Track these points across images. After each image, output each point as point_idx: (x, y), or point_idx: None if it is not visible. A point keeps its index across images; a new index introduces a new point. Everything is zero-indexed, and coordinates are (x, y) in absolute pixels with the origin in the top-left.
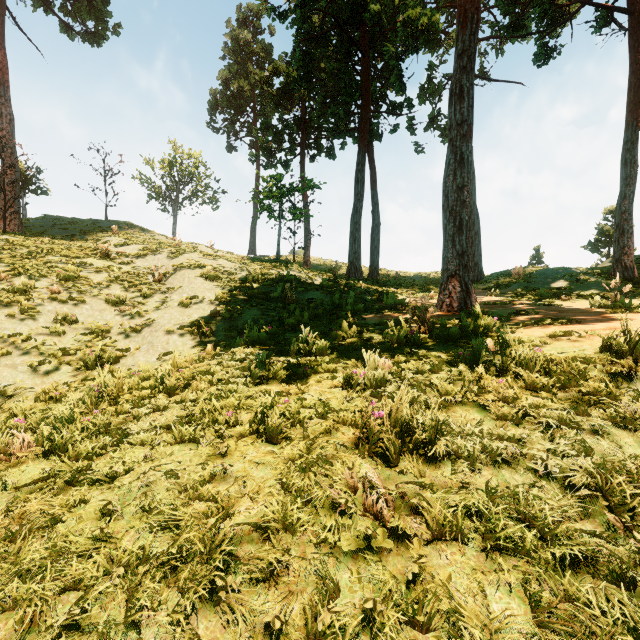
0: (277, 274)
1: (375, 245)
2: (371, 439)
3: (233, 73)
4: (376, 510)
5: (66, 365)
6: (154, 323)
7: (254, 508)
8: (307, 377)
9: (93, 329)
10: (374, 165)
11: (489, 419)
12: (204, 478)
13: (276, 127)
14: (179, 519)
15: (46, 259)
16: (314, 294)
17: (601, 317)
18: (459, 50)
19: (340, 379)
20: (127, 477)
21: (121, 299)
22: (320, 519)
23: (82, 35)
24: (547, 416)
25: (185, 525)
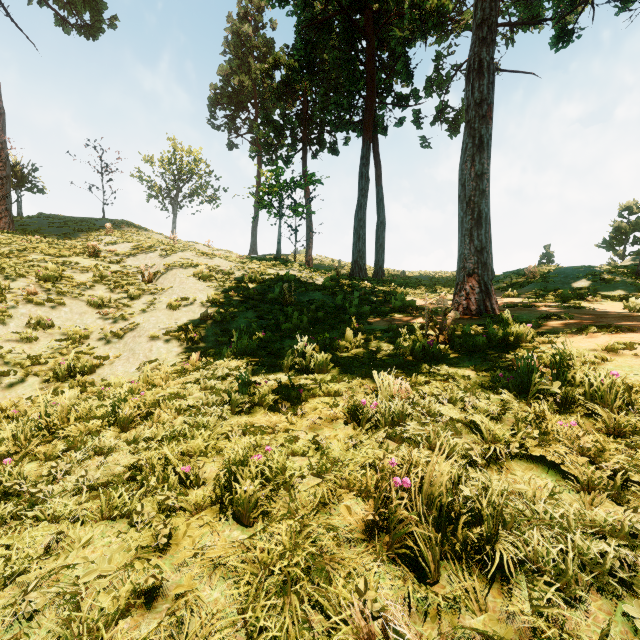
0: (276, 273)
1: (380, 243)
2: (393, 532)
3: (234, 68)
4: None
5: (33, 376)
6: (138, 327)
7: None
8: (302, 402)
9: (69, 334)
10: (379, 159)
11: (567, 487)
12: (120, 604)
13: (277, 121)
14: None
15: (28, 258)
16: (315, 295)
17: None
18: (478, 19)
19: (343, 406)
20: None
21: (105, 301)
22: None
23: (77, 28)
24: None
25: None
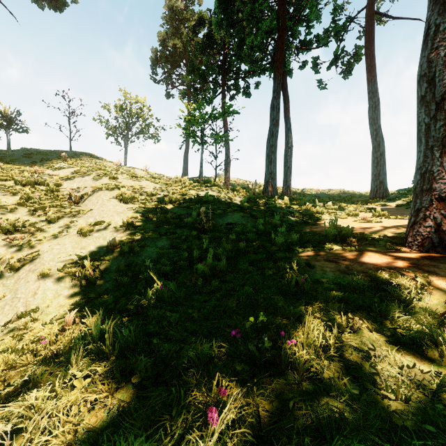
0: (196, 194)
1: (288, 166)
2: None
3: (169, 35)
4: None
5: None
6: (38, 258)
7: None
8: None
9: None
10: (287, 94)
11: None
12: None
13: (201, 69)
14: None
15: None
16: (234, 217)
17: None
18: None
19: None
20: None
21: (17, 225)
22: None
23: (48, 3)
24: None
25: None
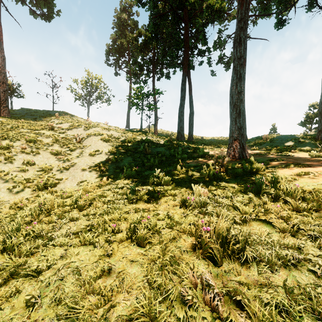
0: (141, 138)
1: (191, 123)
2: (203, 247)
3: (118, 35)
4: (213, 305)
5: (28, 188)
6: (76, 165)
7: (129, 300)
8: (159, 199)
9: (43, 168)
10: (190, 82)
11: (274, 231)
12: (97, 274)
13: (140, 62)
14: (79, 309)
15: (20, 131)
16: (160, 149)
17: (321, 163)
18: (239, 18)
19: (178, 200)
20: (48, 272)
21: (58, 152)
22: (174, 310)
23: (41, 16)
24: (312, 230)
25: (81, 319)
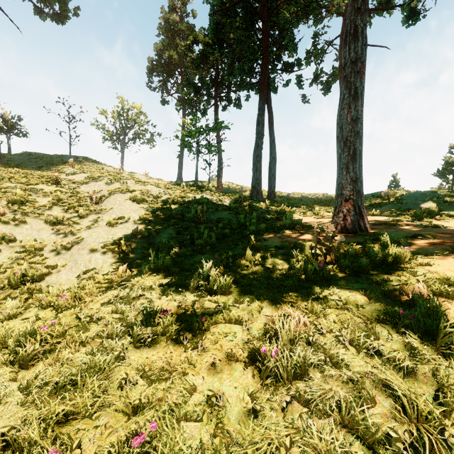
0: (193, 197)
1: (272, 173)
2: None
3: (165, 45)
4: None
5: None
6: (82, 241)
7: None
8: (203, 330)
9: (27, 247)
10: (271, 111)
11: None
12: None
13: (196, 83)
14: None
15: (3, 185)
16: (223, 214)
17: None
18: None
19: (243, 338)
20: None
21: (59, 219)
22: None
23: (50, 16)
24: None
25: None
